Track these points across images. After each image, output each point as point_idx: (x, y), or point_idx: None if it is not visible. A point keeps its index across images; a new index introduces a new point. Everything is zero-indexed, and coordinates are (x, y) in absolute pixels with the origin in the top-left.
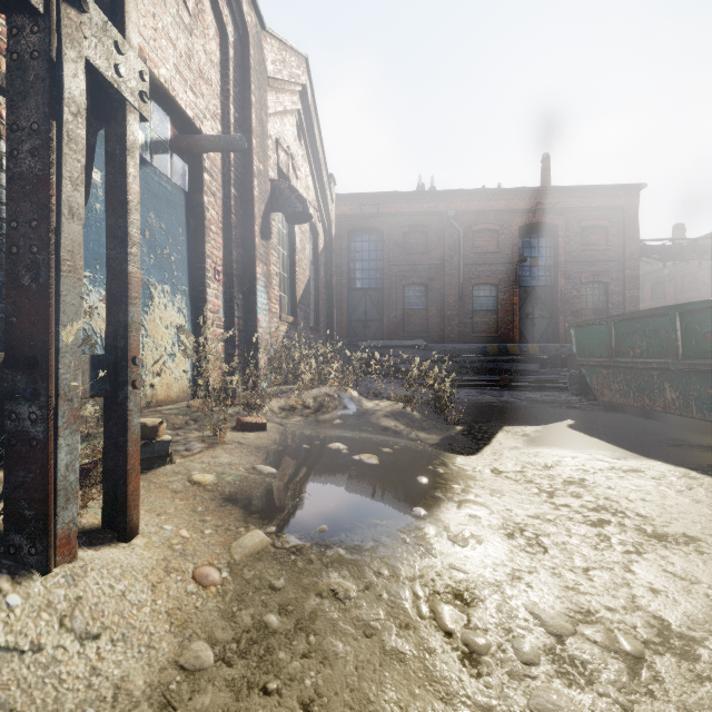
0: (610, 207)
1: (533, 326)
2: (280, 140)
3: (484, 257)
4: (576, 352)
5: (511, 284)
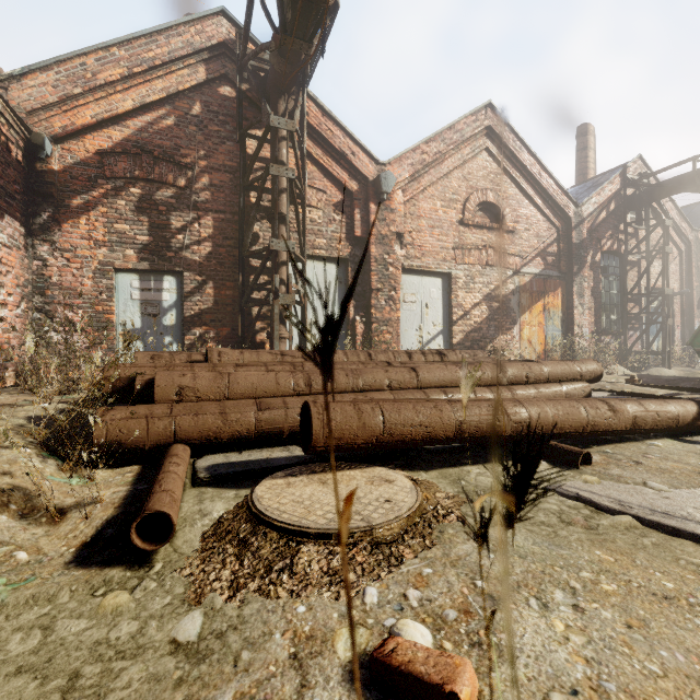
0: None
1: None
2: None
3: None
4: None
5: None
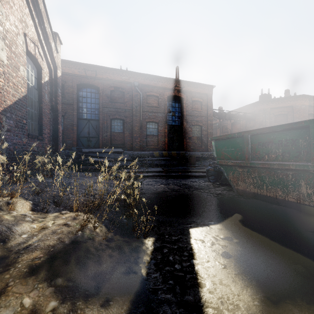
0: (202, 93)
1: (173, 143)
2: None
3: (152, 108)
4: (216, 156)
5: (164, 123)
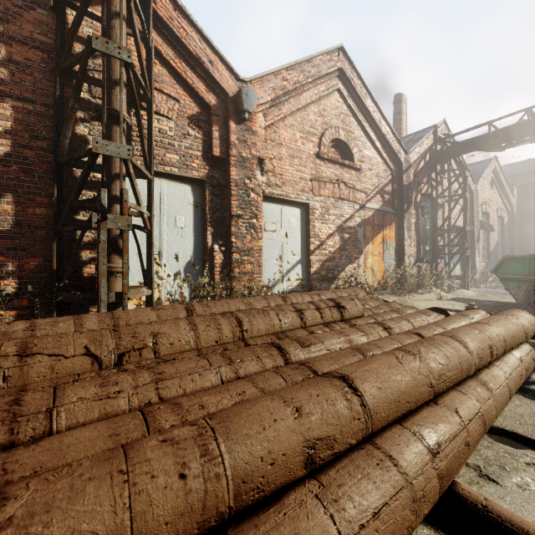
0: None
1: None
2: (482, 201)
3: None
4: None
5: None
